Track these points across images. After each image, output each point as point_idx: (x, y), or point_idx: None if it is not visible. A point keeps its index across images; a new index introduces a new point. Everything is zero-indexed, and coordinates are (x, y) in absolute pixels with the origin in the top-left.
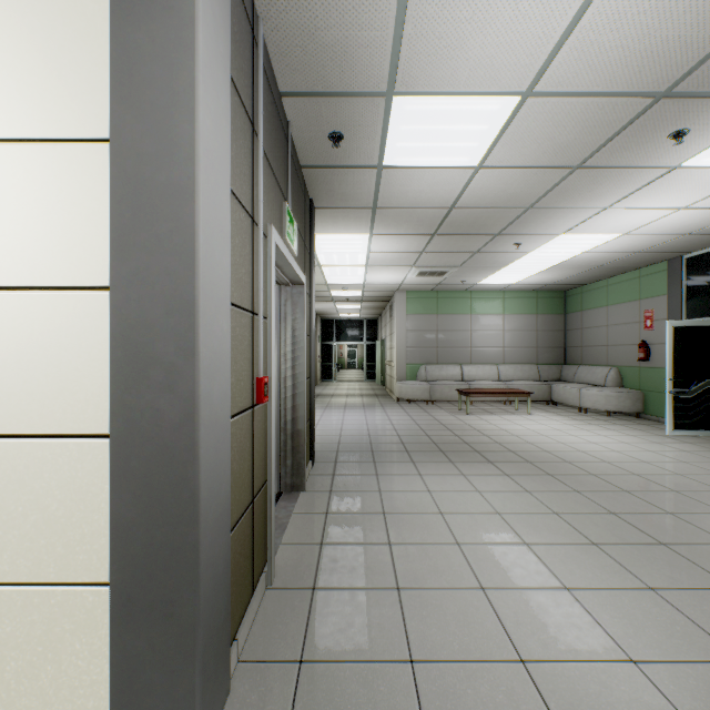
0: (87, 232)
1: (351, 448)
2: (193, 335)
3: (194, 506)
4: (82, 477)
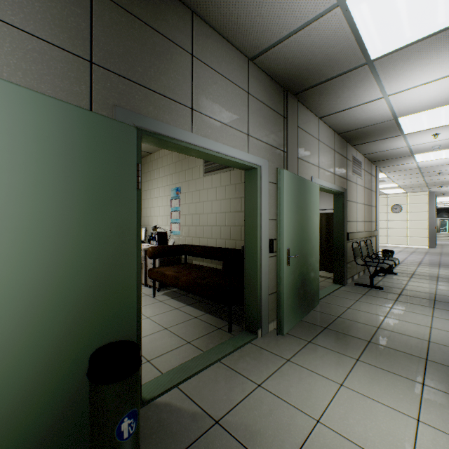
0: (425, 217)
1: (445, 244)
2: (434, 223)
3: (434, 233)
4: (425, 231)
